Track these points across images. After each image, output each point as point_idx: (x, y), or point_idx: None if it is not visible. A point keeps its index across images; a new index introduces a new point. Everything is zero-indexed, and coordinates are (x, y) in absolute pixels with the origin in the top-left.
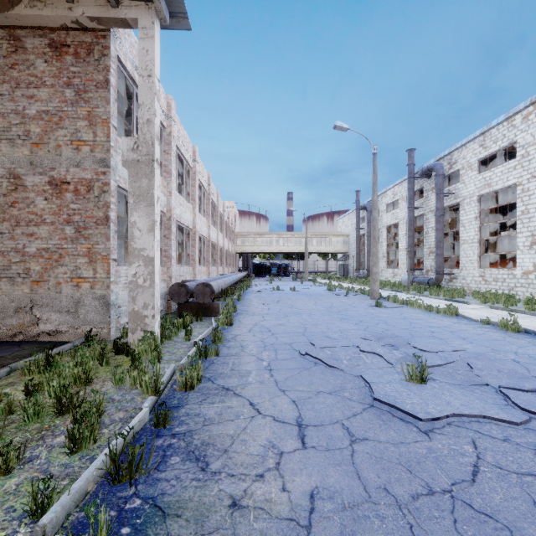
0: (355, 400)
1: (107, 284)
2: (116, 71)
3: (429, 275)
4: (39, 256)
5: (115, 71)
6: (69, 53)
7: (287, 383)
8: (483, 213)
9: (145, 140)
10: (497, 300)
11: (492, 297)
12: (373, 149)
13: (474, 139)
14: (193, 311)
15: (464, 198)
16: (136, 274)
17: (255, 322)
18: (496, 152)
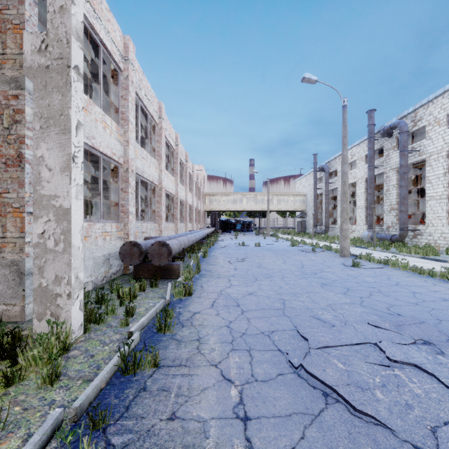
0: None
1: (20, 246)
2: None
3: (390, 232)
4: None
5: None
6: None
7: None
8: None
9: (57, 36)
10: None
11: None
12: (343, 101)
13: (443, 94)
14: (151, 273)
15: (430, 154)
16: (45, 233)
17: (219, 288)
18: None
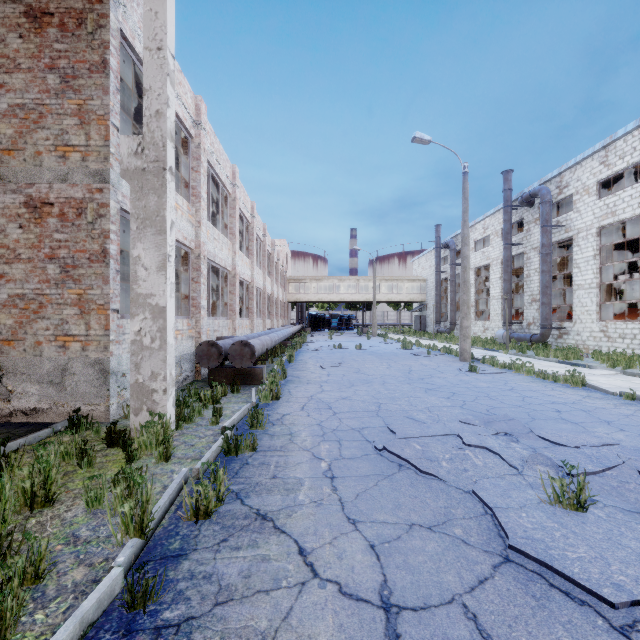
0: (475, 546)
1: (105, 344)
2: (119, 50)
3: (531, 330)
4: (12, 306)
5: (116, 50)
6: (53, 24)
7: (359, 507)
8: (604, 251)
9: (153, 140)
10: (630, 363)
11: (621, 359)
12: (464, 167)
13: (592, 155)
14: (229, 379)
15: (578, 230)
16: (141, 330)
17: (310, 393)
18: (622, 171)
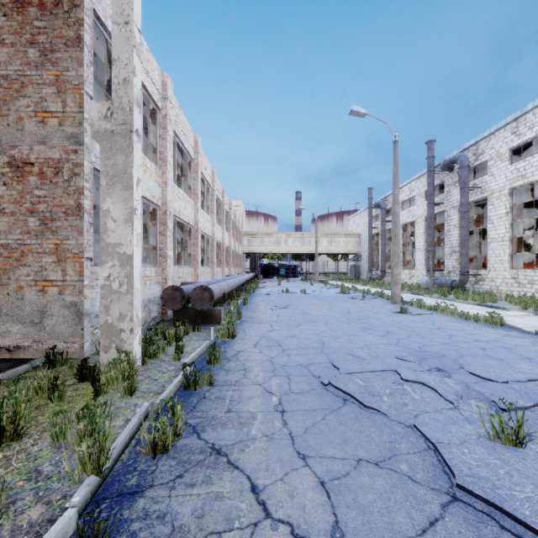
0: (422, 483)
1: (79, 288)
2: (92, 28)
3: (451, 277)
4: None
5: (90, 27)
6: (33, 4)
7: (308, 441)
8: (515, 209)
9: (121, 105)
10: None
11: (531, 302)
12: (394, 136)
13: (505, 126)
14: (191, 319)
15: (492, 191)
16: (110, 276)
17: (261, 332)
18: (531, 140)
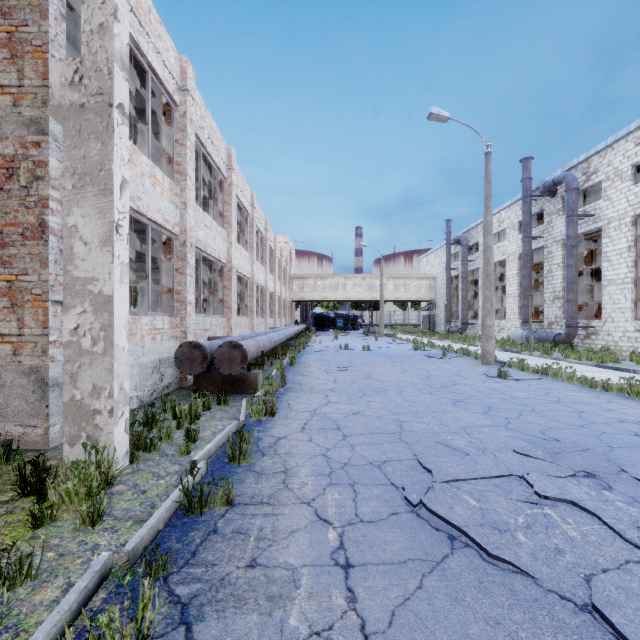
0: None
1: (43, 346)
2: None
3: (553, 330)
4: None
5: None
6: None
7: None
8: (639, 242)
9: (95, 65)
10: None
11: None
12: (486, 147)
13: (626, 136)
14: (217, 387)
15: (609, 220)
16: (79, 328)
17: (313, 406)
18: None
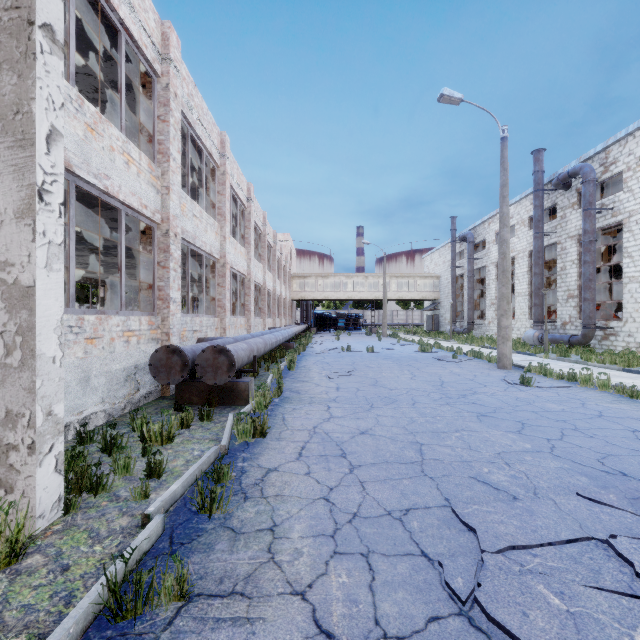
0: None
1: None
2: None
3: (567, 330)
4: None
5: None
6: None
7: None
8: None
9: None
10: None
11: None
12: (502, 131)
13: None
14: (203, 397)
15: (630, 213)
16: None
17: (312, 422)
18: None
